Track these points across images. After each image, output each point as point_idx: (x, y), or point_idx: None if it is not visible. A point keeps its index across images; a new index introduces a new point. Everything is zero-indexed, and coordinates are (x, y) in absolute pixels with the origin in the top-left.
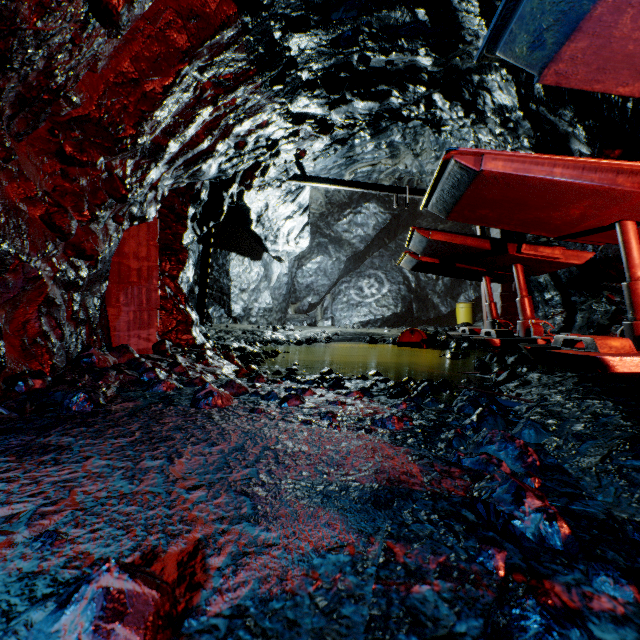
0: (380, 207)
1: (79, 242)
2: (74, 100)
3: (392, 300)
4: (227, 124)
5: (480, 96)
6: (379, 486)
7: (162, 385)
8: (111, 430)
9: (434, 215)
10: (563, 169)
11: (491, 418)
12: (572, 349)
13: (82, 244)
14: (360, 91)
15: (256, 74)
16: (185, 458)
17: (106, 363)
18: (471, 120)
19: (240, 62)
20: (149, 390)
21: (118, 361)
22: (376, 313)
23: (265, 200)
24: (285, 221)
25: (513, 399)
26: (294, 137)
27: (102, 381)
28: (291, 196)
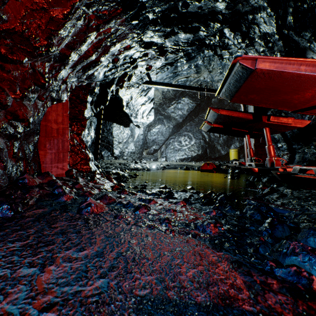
0: (190, 100)
1: (14, 110)
2: (2, 17)
3: (196, 147)
4: (106, 45)
5: (252, 28)
6: (213, 306)
7: (64, 197)
8: (14, 234)
9: (218, 104)
10: (306, 67)
11: (280, 226)
12: (305, 174)
13: (16, 112)
14: (182, 26)
15: (122, 12)
16: (54, 265)
17: (34, 183)
18: (245, 44)
19: (111, 3)
20: (56, 200)
21: (42, 181)
22: (188, 154)
23: (130, 94)
24: (141, 106)
25: (280, 207)
26: (145, 57)
27: (28, 194)
28: (144, 92)
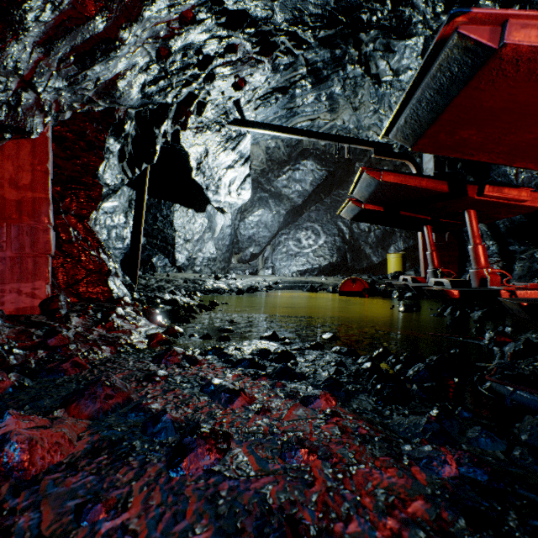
0: (317, 164)
1: None
2: None
3: (328, 250)
4: None
5: None
6: None
7: None
8: None
9: None
10: None
11: None
12: None
13: None
14: None
15: None
16: None
17: None
18: None
19: None
20: None
21: None
22: (313, 262)
23: (204, 145)
24: (226, 170)
25: None
26: (230, 53)
27: None
28: (232, 143)
